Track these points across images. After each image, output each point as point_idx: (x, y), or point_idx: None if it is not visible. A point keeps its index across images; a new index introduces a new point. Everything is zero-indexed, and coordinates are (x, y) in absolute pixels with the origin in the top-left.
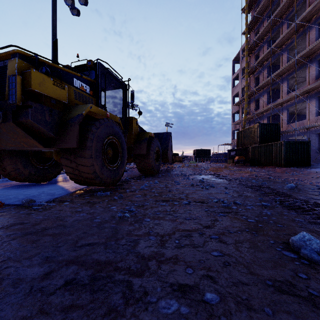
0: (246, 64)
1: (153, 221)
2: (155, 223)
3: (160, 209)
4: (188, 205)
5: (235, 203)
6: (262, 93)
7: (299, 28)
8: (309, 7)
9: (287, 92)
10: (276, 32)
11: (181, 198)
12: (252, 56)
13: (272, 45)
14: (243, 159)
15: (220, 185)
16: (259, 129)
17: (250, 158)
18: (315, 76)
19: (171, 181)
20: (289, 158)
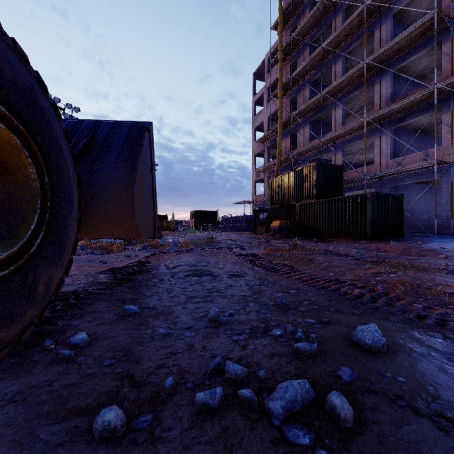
0: (280, 74)
1: None
2: None
3: None
4: None
5: None
6: (302, 124)
7: (366, 20)
8: None
9: (342, 121)
10: (324, 30)
11: None
12: (285, 67)
13: (324, 42)
14: (287, 225)
15: None
16: (316, 173)
17: (297, 223)
18: (389, 97)
19: None
20: (377, 224)
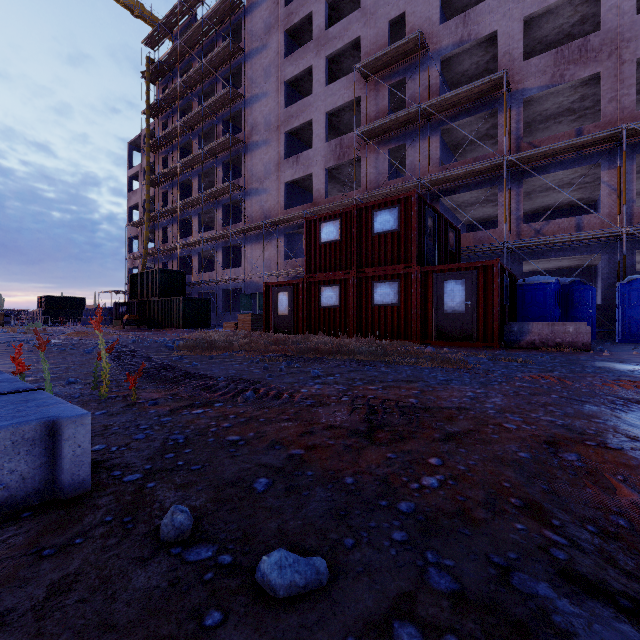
0: (147, 168)
1: (4, 356)
2: (7, 356)
3: (6, 354)
4: (31, 352)
5: (72, 349)
6: (172, 221)
7: (209, 158)
8: (217, 138)
9: (199, 230)
10: (188, 142)
11: (23, 351)
12: (159, 156)
13: (181, 161)
14: (136, 319)
15: (70, 344)
16: (159, 277)
17: (148, 317)
18: (222, 223)
19: (2, 346)
20: (189, 318)
